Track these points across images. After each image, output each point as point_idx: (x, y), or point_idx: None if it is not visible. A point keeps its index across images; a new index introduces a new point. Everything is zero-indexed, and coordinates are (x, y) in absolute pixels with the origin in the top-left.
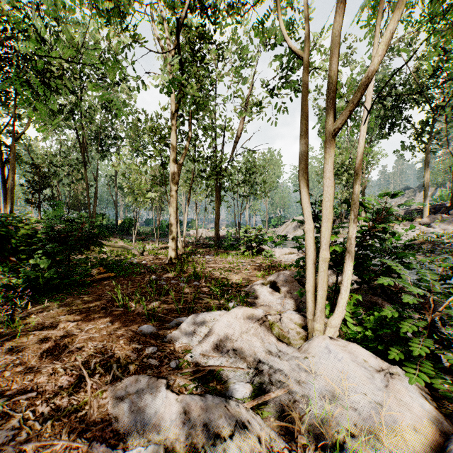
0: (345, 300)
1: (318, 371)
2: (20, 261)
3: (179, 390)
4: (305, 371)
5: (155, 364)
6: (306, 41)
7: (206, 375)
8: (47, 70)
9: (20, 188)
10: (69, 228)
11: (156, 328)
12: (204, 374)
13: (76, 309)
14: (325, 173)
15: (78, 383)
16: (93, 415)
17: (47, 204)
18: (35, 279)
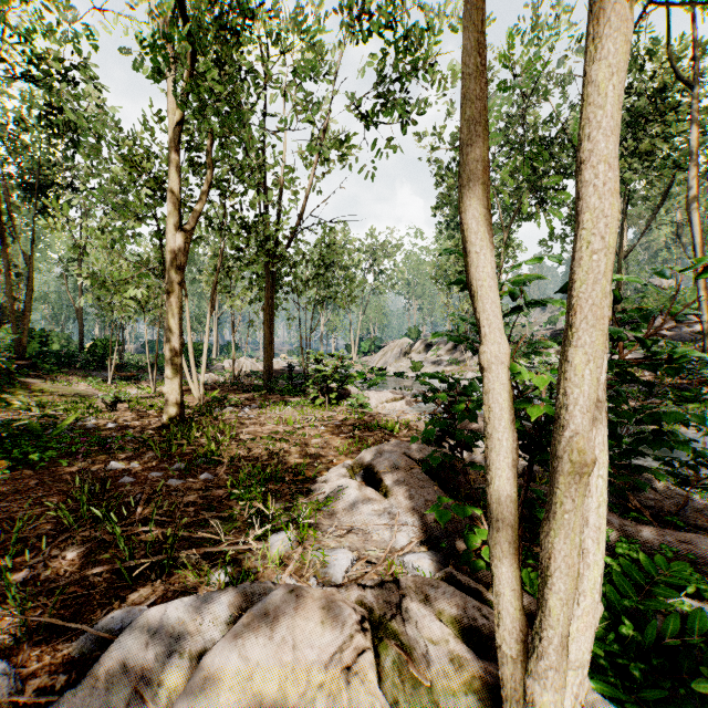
0: (601, 571)
1: None
2: None
3: None
4: None
5: None
6: None
7: None
8: None
9: None
10: None
11: (14, 679)
12: None
13: None
14: (600, 139)
15: None
16: None
17: None
18: None
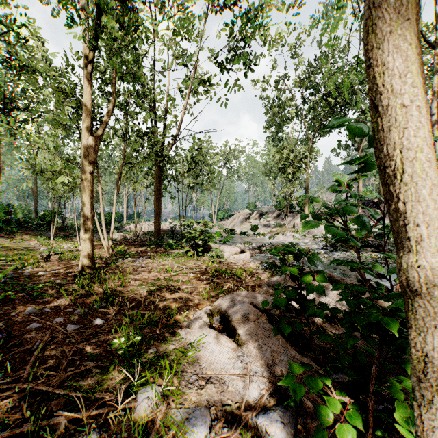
0: None
1: None
2: None
3: None
4: None
5: None
6: None
7: None
8: None
9: None
10: None
11: None
12: None
13: None
14: None
15: None
16: None
17: None
18: None
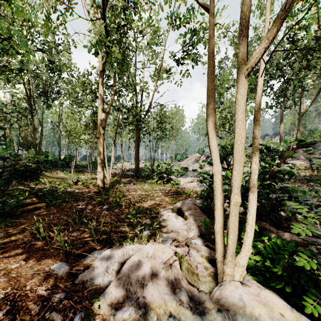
0: (251, 239)
1: None
2: None
3: None
4: None
5: (57, 320)
6: None
7: None
8: None
9: None
10: (4, 164)
11: (69, 267)
12: None
13: None
14: (238, 115)
15: None
16: None
17: None
18: None
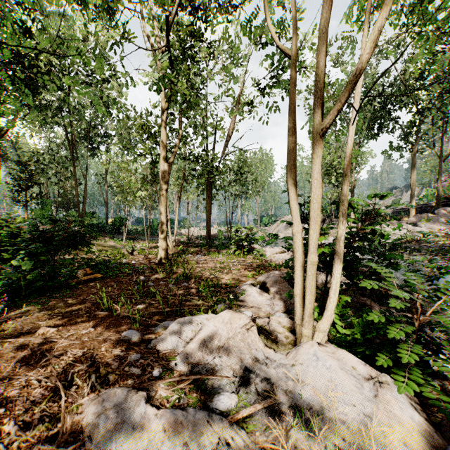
0: (334, 304)
1: (306, 379)
2: (3, 262)
3: (160, 402)
4: (293, 379)
5: (137, 373)
6: (295, 38)
7: (190, 385)
8: (33, 65)
9: (6, 186)
10: (54, 228)
11: (141, 334)
12: (189, 383)
13: (58, 313)
14: (313, 174)
15: (52, 396)
16: (65, 433)
17: (34, 203)
18: (17, 282)
